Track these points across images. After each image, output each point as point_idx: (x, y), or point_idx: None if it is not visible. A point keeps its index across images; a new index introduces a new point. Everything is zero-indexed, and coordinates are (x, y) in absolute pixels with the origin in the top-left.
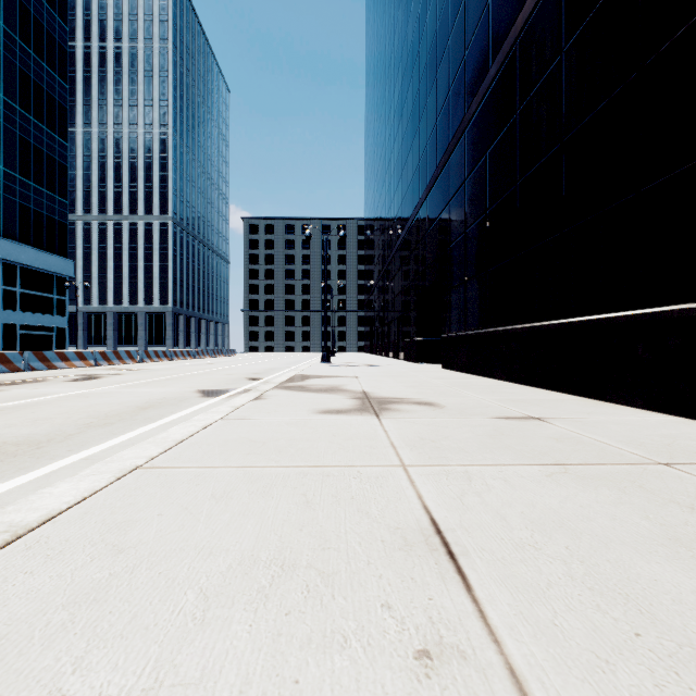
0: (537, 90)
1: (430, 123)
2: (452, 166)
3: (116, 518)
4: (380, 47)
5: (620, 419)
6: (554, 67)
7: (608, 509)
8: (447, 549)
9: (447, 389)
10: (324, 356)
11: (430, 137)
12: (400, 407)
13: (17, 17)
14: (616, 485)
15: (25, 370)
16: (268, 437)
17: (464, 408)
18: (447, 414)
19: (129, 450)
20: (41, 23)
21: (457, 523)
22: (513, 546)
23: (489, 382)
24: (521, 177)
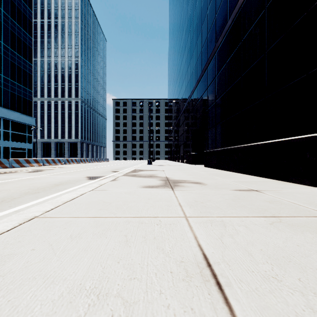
0: (252, 29)
1: (198, 51)
2: (209, 70)
3: (4, 252)
4: (175, 18)
5: (299, 191)
6: (260, 16)
7: (316, 248)
8: (216, 280)
9: (207, 176)
10: (149, 161)
11: (198, 58)
12: (184, 184)
13: (9, 7)
14: (313, 230)
15: (10, 167)
16: (113, 200)
17: (217, 185)
18: (208, 188)
19: (35, 207)
20: (20, 10)
21: (220, 258)
22: (262, 278)
23: (228, 173)
24: (243, 72)
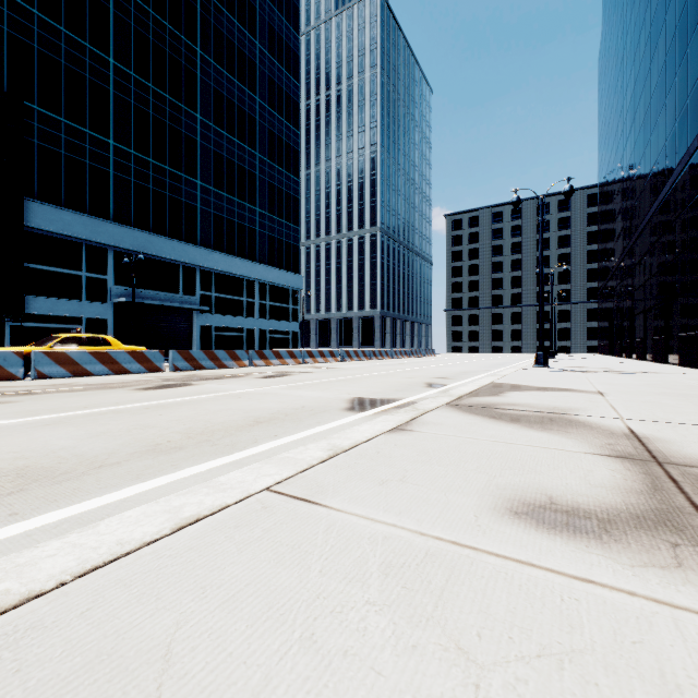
0: None
1: None
2: None
3: None
4: None
5: None
6: None
7: None
8: None
9: None
10: (539, 357)
11: None
12: None
13: (267, 90)
14: None
15: (250, 366)
16: None
17: None
18: None
19: None
20: (282, 88)
21: None
22: None
23: None
24: None
